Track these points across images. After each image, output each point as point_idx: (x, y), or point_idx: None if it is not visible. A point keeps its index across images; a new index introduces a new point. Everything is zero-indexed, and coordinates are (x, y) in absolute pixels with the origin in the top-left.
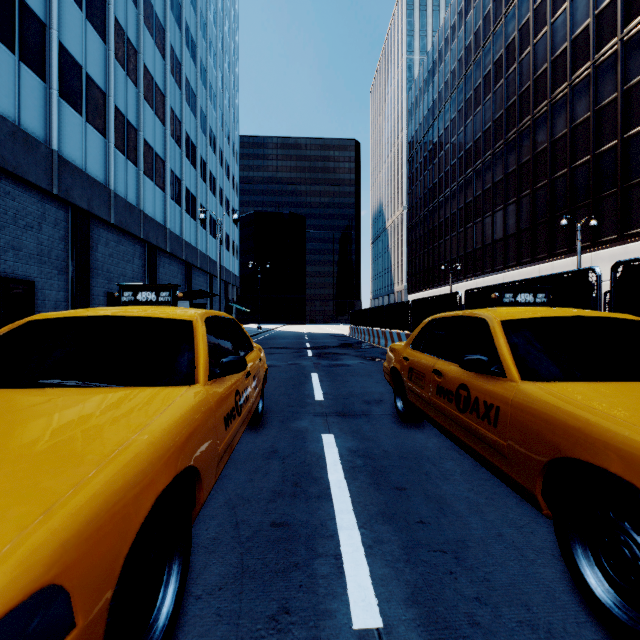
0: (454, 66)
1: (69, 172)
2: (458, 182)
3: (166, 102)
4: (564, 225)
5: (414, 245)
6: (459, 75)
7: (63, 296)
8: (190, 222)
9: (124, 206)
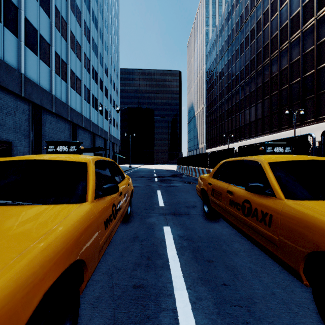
0: (230, 33)
1: (30, 85)
2: (232, 92)
3: (82, 50)
4: (287, 113)
5: (209, 124)
6: (232, 37)
7: (27, 150)
8: (94, 112)
9: (60, 103)
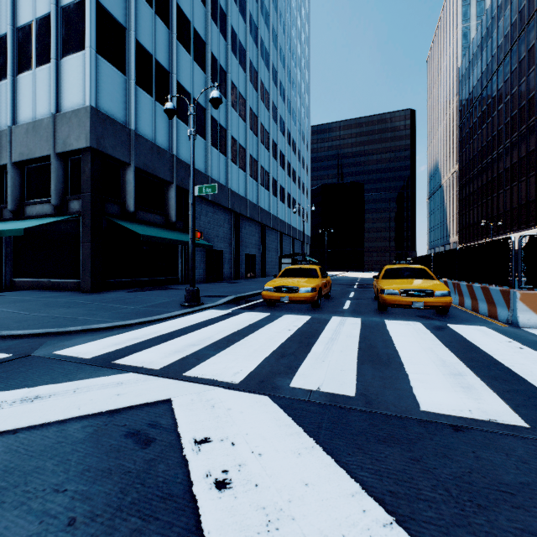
0: (501, 42)
1: (233, 196)
2: (504, 145)
3: (270, 137)
4: None
5: (464, 202)
6: (505, 49)
7: (230, 257)
8: (281, 206)
9: (252, 206)
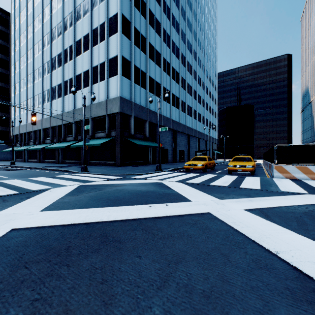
0: None
1: (173, 122)
2: None
3: (192, 89)
4: None
5: None
6: None
7: (172, 151)
8: (199, 124)
9: (183, 126)
